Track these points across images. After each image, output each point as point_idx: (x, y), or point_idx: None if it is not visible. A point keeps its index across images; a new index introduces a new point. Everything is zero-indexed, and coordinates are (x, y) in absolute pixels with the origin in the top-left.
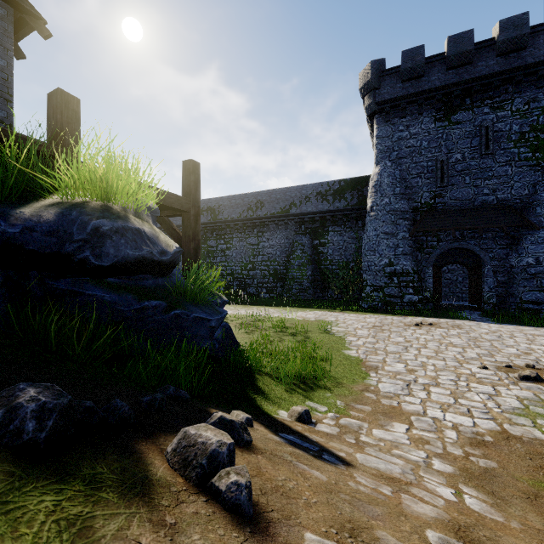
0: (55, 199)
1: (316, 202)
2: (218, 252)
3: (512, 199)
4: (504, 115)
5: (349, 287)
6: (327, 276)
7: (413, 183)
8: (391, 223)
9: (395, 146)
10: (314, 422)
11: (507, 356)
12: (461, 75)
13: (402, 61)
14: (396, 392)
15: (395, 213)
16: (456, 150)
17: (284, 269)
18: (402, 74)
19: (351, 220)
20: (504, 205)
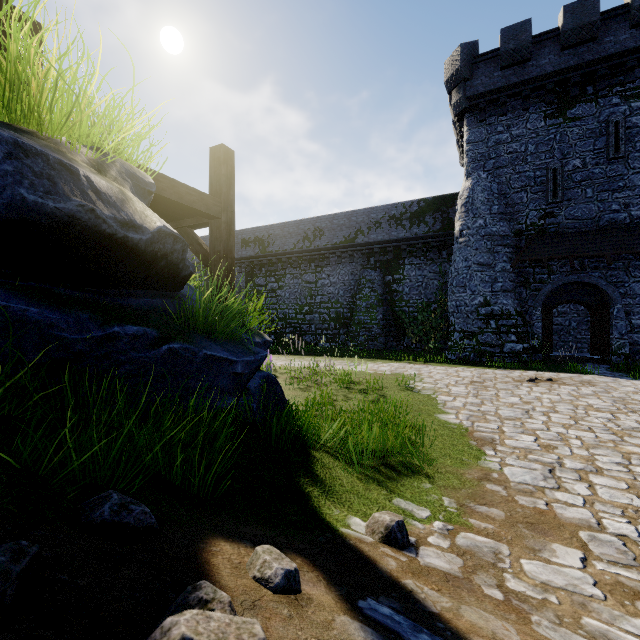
0: None
1: (389, 228)
2: (268, 291)
3: None
4: None
5: (431, 334)
6: (403, 321)
7: (516, 199)
8: (487, 252)
9: (492, 153)
10: (412, 542)
11: None
12: (581, 55)
13: (501, 42)
14: (536, 483)
15: (492, 238)
16: (574, 154)
17: (348, 312)
18: (501, 58)
19: (433, 250)
20: None
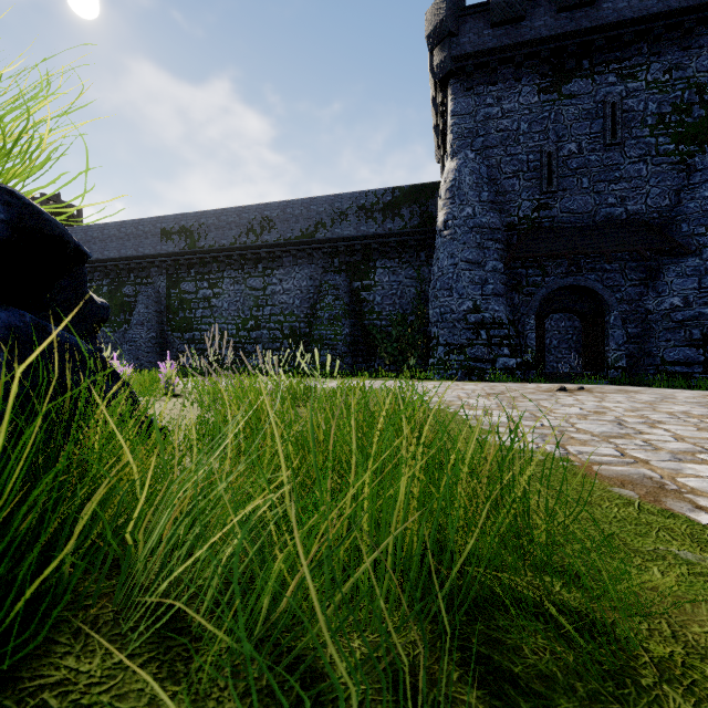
0: None
1: (357, 222)
2: (199, 301)
3: (647, 212)
4: (637, 87)
5: (407, 353)
6: (374, 337)
7: (507, 186)
8: (476, 247)
9: (481, 129)
10: None
11: None
12: (578, 21)
13: None
14: None
15: (482, 231)
16: (570, 137)
17: (306, 326)
18: (493, 12)
19: (410, 250)
20: (637, 221)
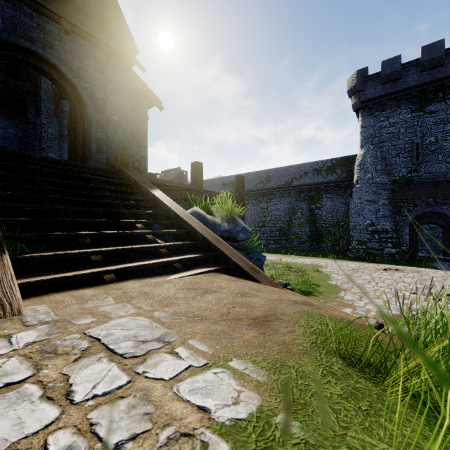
0: (218, 217)
1: (312, 176)
2: None
3: None
4: None
5: (340, 241)
6: (321, 232)
7: (392, 161)
8: (373, 193)
9: (377, 133)
10: None
11: (437, 289)
12: (433, 75)
13: (382, 69)
14: (353, 299)
15: (376, 185)
16: (430, 134)
17: (287, 226)
18: (382, 78)
19: (341, 189)
20: None
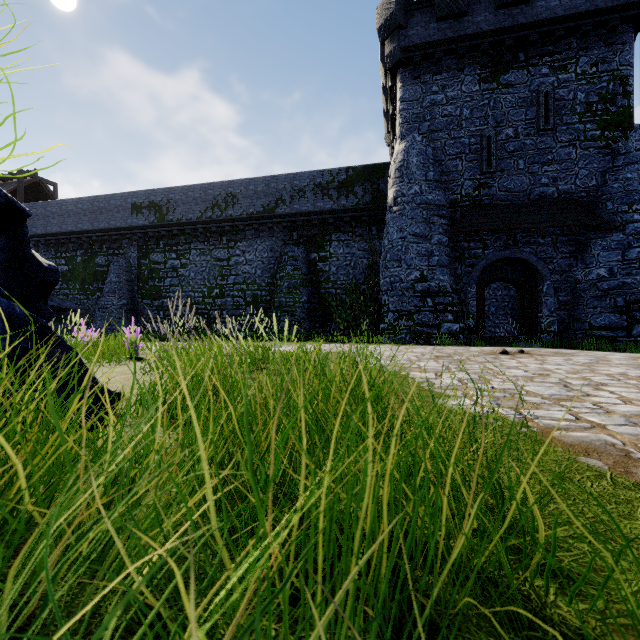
0: None
1: (314, 198)
2: (168, 270)
3: (576, 191)
4: (567, 78)
5: (360, 319)
6: (329, 304)
7: (451, 166)
8: (423, 221)
9: (427, 114)
10: None
11: None
12: (515, 17)
13: None
14: None
15: (428, 207)
16: (507, 122)
17: (267, 294)
18: (438, 7)
19: (362, 225)
20: (567, 199)
